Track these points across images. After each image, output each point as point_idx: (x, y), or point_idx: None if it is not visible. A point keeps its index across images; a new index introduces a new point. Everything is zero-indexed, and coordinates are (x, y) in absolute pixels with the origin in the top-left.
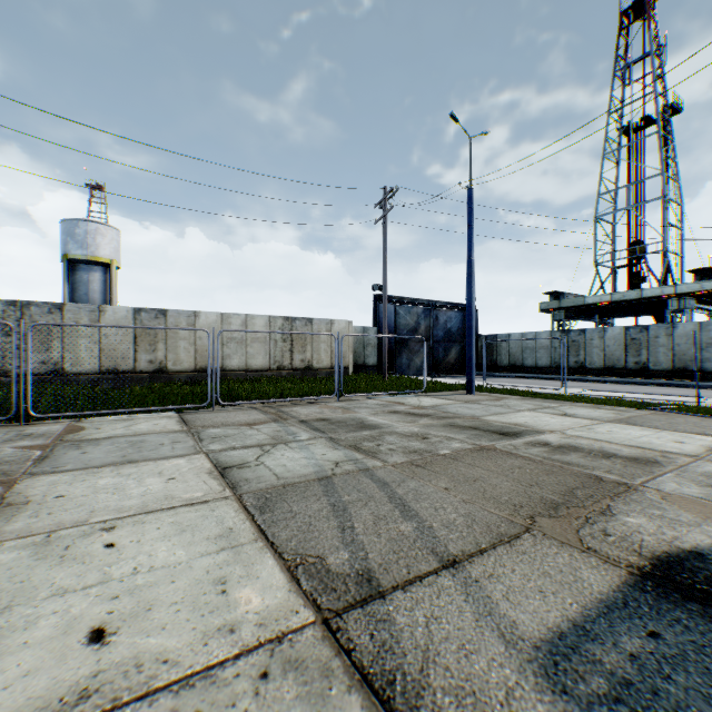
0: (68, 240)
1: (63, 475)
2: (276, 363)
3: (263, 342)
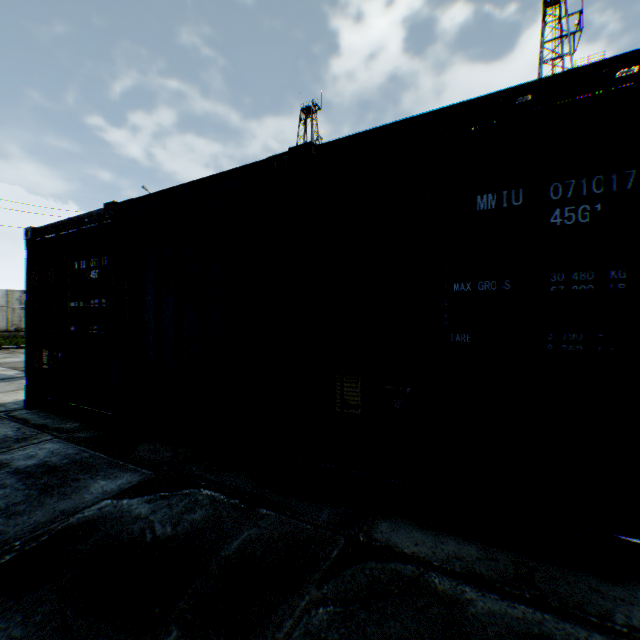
0: None
1: None
2: (15, 326)
3: (1, 309)
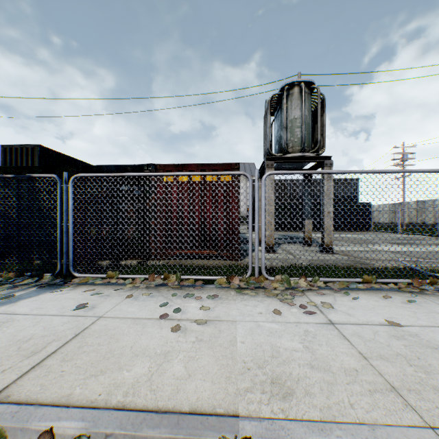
0: None
1: (353, 235)
2: None
3: None
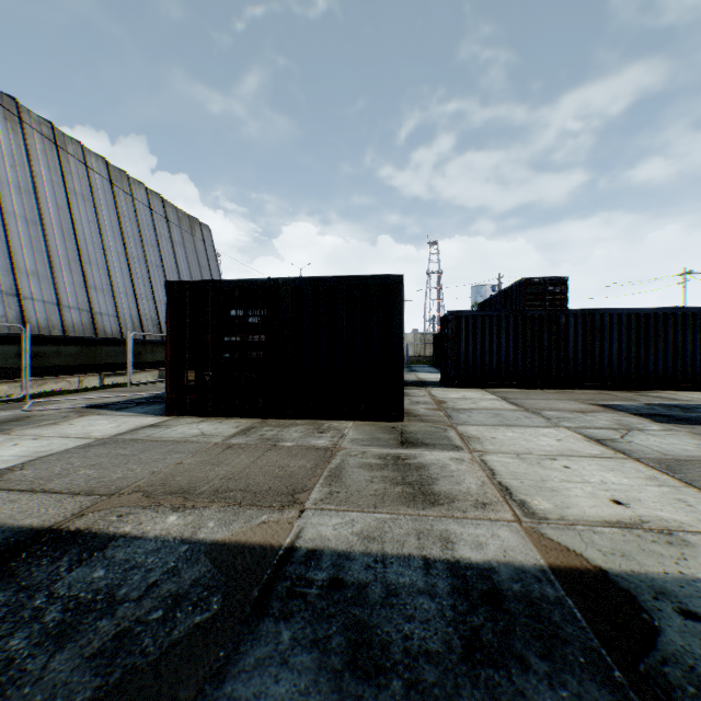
0: (476, 296)
1: None
2: None
3: None
